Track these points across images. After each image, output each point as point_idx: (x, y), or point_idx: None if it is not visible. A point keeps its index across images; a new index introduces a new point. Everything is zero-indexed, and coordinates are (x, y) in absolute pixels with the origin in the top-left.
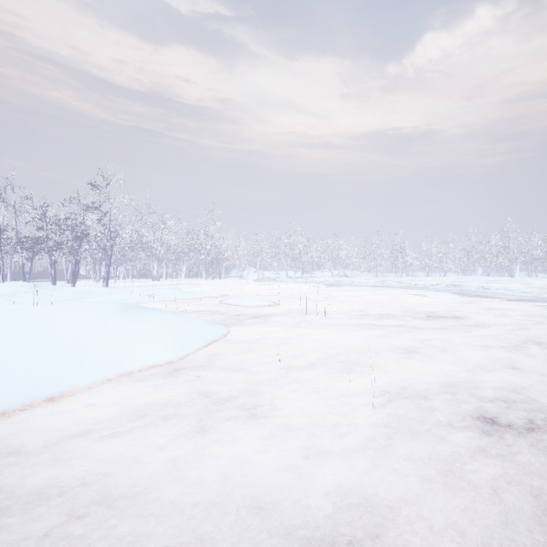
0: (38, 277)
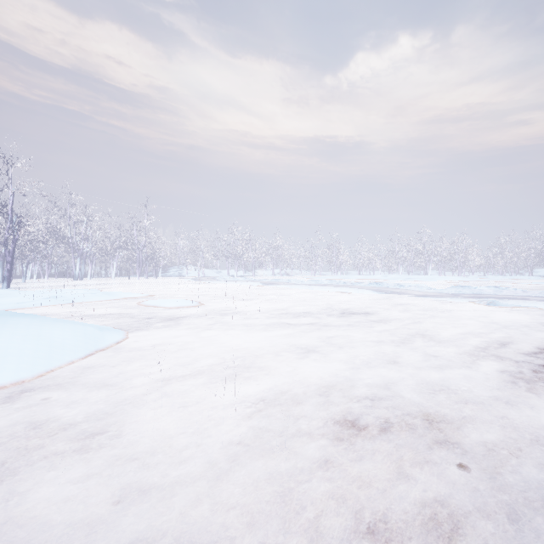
0: None
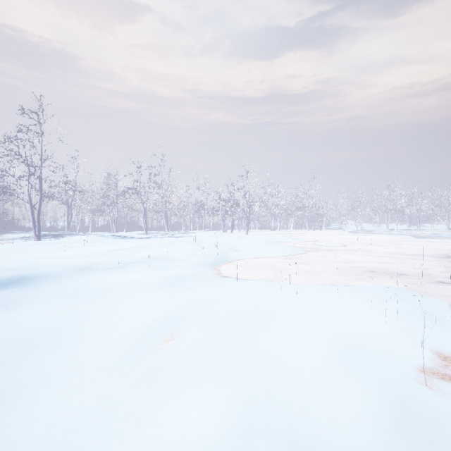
0: (207, 228)
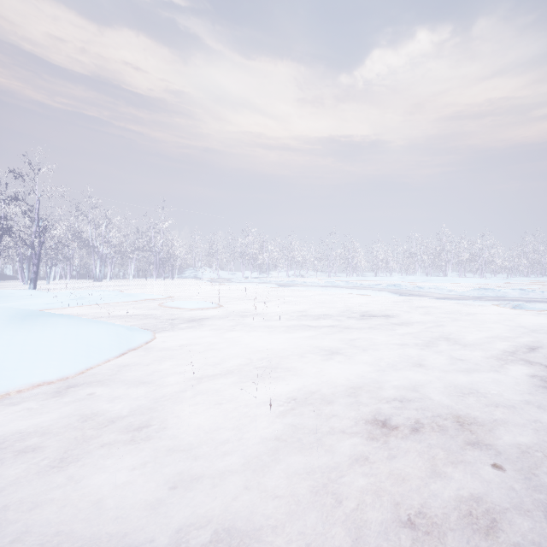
0: None
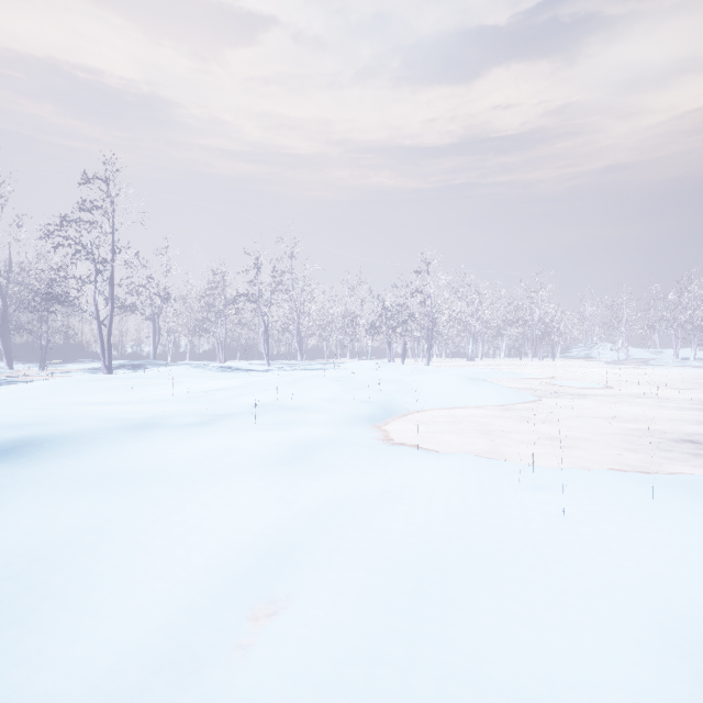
0: (364, 355)
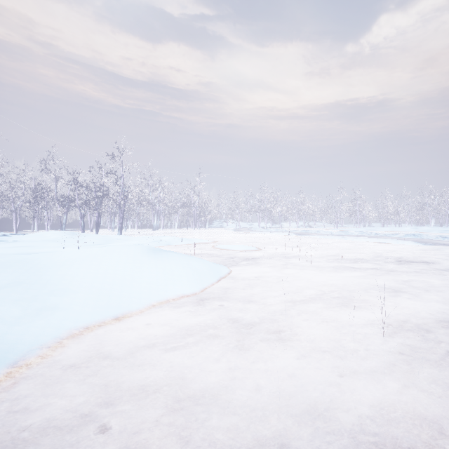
0: (68, 227)
